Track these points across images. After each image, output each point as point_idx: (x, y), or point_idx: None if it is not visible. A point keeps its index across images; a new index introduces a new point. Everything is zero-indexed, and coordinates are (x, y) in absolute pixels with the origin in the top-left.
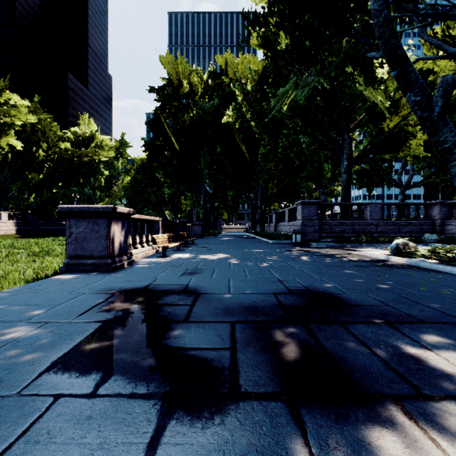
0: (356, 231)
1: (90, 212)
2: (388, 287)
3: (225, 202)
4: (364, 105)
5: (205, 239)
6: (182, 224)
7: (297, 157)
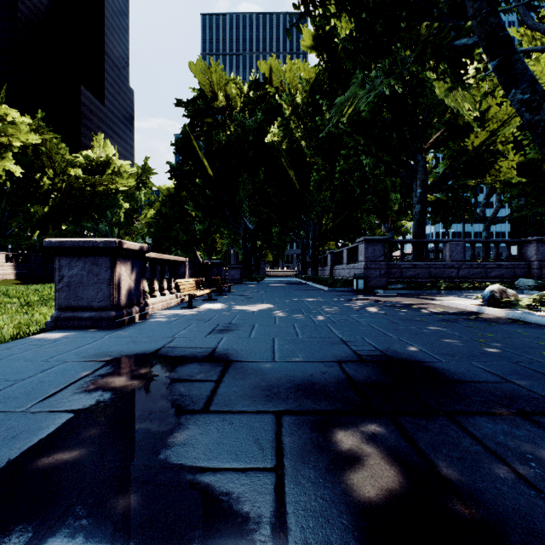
0: (433, 275)
1: (87, 248)
2: (498, 351)
3: (269, 241)
4: (442, 118)
5: (245, 285)
6: (216, 267)
7: (358, 184)
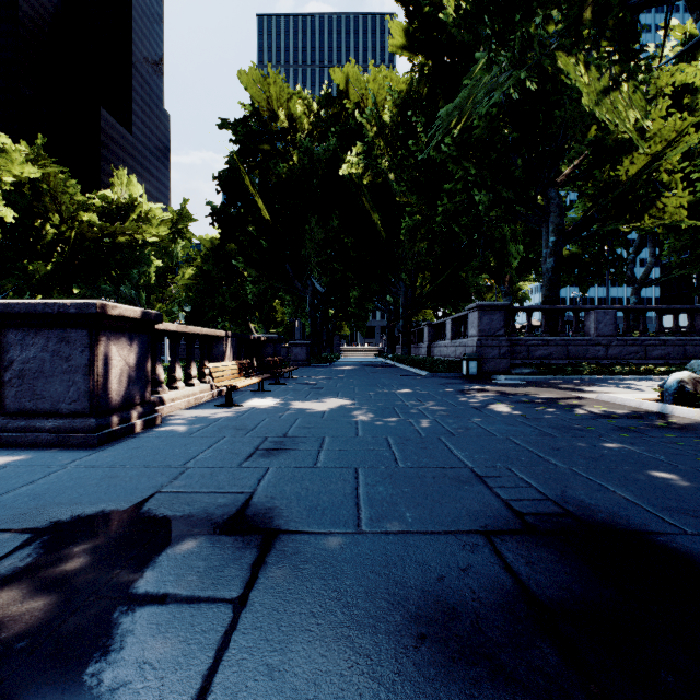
0: (572, 355)
1: (51, 315)
2: None
3: (346, 308)
4: (586, 137)
5: (313, 368)
6: (272, 344)
7: (465, 232)
